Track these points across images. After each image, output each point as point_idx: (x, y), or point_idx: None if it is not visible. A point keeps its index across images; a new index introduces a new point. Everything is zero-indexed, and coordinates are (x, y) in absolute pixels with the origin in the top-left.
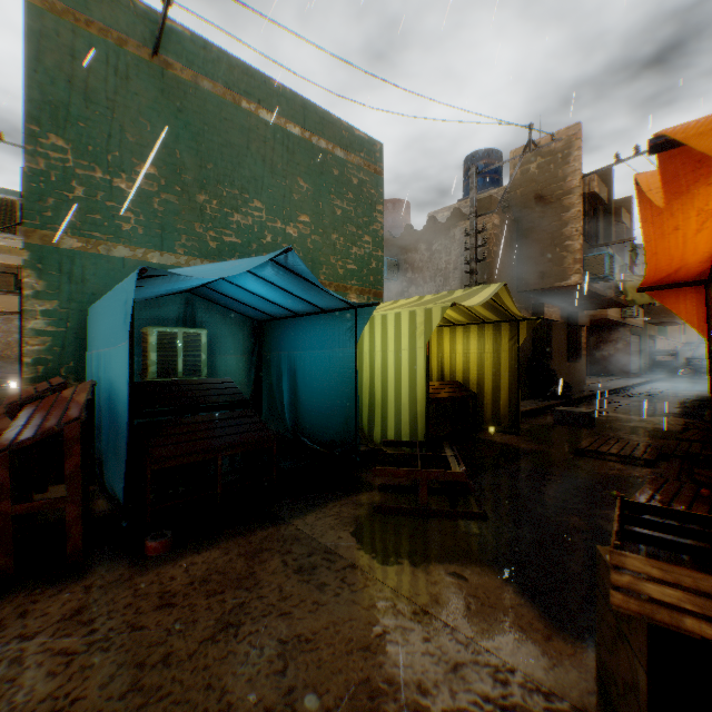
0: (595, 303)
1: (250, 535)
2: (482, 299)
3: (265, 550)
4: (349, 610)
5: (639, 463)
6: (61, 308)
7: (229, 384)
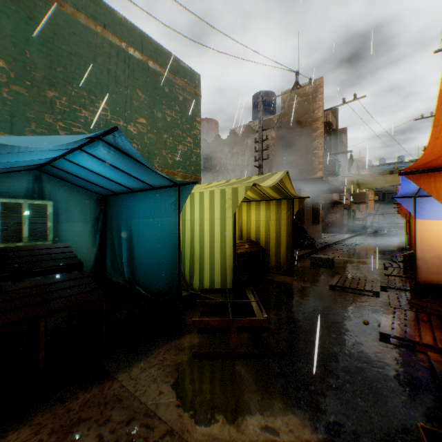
0: (328, 189)
1: (71, 400)
2: (272, 182)
3: (82, 420)
4: None
5: (370, 294)
6: None
7: (66, 249)
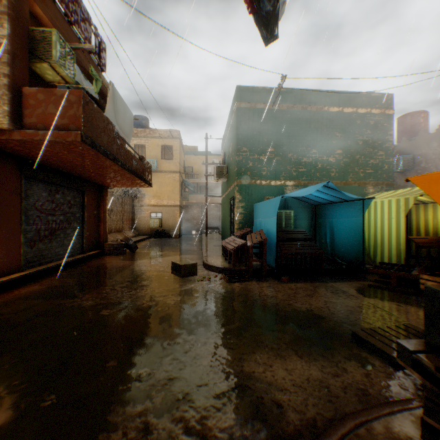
0: None
1: (314, 283)
2: None
3: (319, 287)
4: (348, 301)
5: None
6: (245, 205)
7: (304, 232)
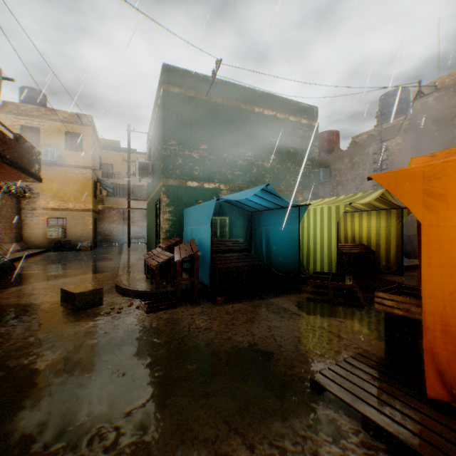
0: None
1: (253, 301)
2: (370, 199)
3: (259, 306)
4: (293, 323)
5: None
6: (174, 210)
7: (241, 241)
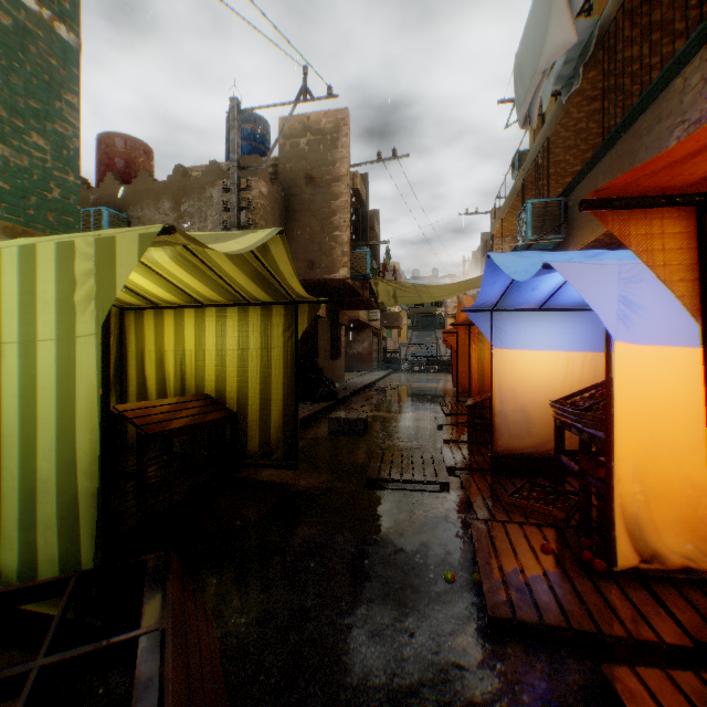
0: (355, 303)
1: None
2: (242, 246)
3: None
4: None
5: (435, 487)
6: None
7: None
